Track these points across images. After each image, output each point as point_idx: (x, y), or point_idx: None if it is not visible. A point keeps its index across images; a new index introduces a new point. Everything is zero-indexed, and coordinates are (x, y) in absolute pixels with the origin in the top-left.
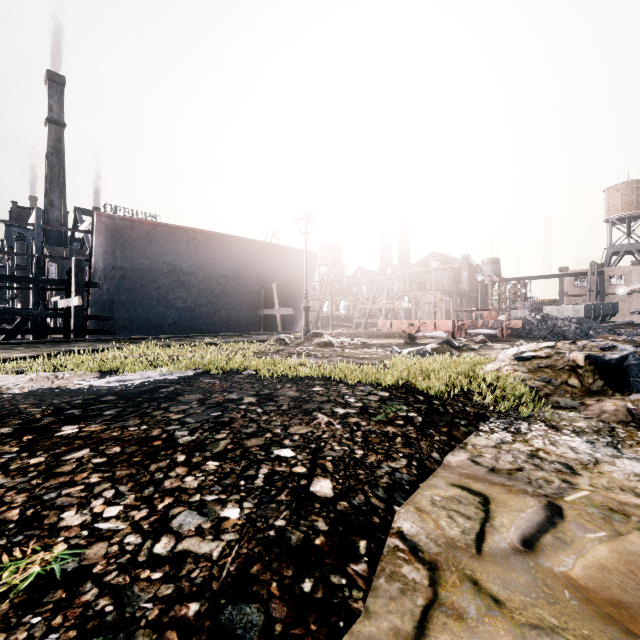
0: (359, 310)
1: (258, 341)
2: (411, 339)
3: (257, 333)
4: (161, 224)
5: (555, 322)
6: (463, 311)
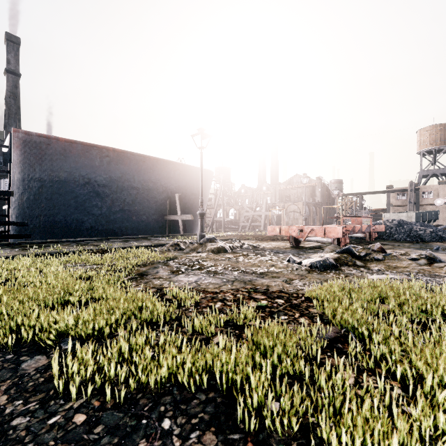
0: (244, 216)
1: (156, 245)
2: (296, 243)
3: (161, 235)
4: (76, 142)
5: (411, 227)
6: (335, 217)
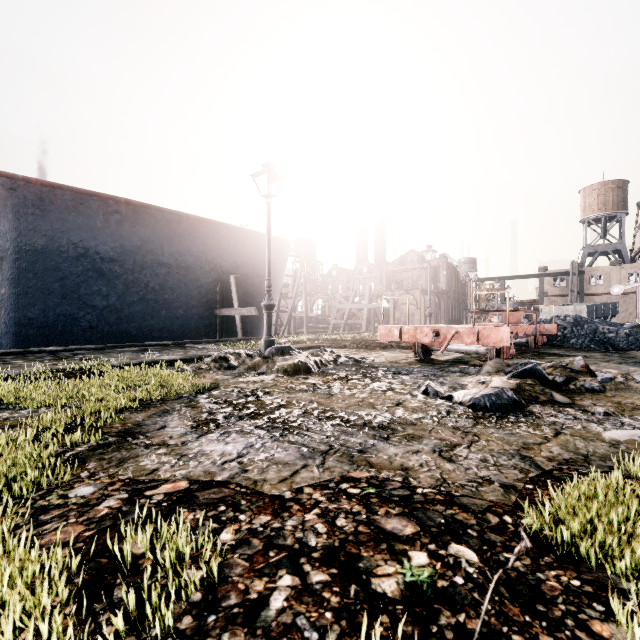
0: (336, 310)
1: (189, 360)
2: (425, 354)
3: (207, 341)
4: (62, 187)
5: (594, 326)
6: (480, 312)
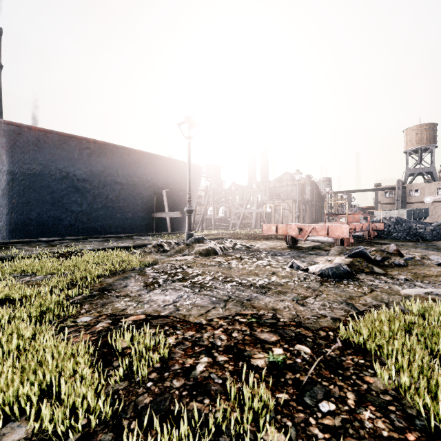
0: (234, 214)
1: (137, 246)
2: (293, 243)
3: (147, 234)
4: (52, 131)
5: (409, 224)
6: (331, 215)
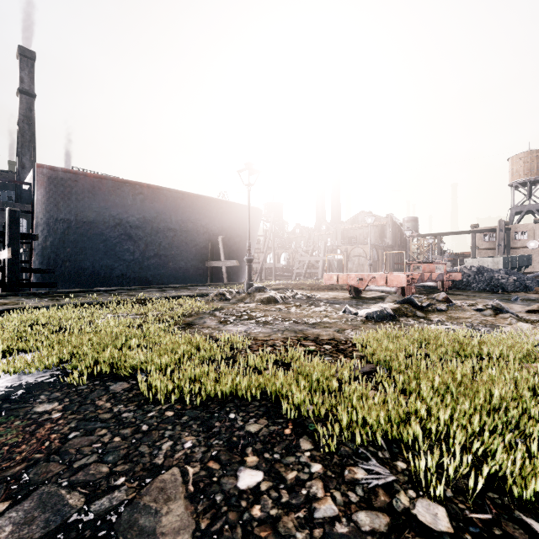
0: (298, 262)
1: (198, 295)
2: (356, 293)
3: (203, 284)
4: (106, 177)
5: (492, 274)
6: (403, 264)
